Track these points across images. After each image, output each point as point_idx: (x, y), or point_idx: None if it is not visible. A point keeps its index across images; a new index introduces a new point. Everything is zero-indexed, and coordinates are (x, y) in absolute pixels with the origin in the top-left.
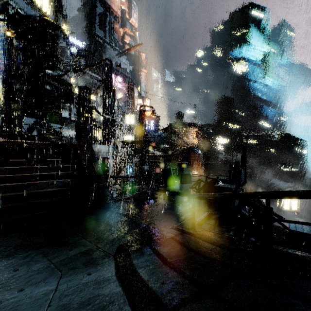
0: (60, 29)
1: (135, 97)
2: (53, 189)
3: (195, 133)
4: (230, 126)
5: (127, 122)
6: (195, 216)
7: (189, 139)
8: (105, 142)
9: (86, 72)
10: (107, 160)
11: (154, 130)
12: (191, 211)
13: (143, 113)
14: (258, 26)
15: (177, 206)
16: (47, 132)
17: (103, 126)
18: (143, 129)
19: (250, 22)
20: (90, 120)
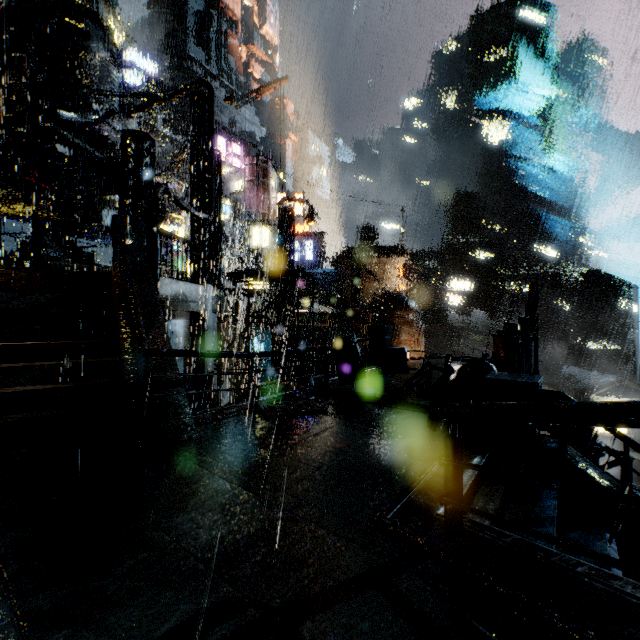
0: (94, 18)
1: (272, 190)
2: (15, 388)
3: (401, 268)
4: (474, 254)
5: (253, 243)
6: (461, 488)
7: (389, 282)
8: (195, 277)
9: (165, 135)
10: (201, 321)
11: (313, 264)
12: (445, 468)
13: (287, 217)
14: (534, 44)
15: (379, 437)
16: (57, 253)
17: (191, 240)
18: (287, 251)
19: (518, 33)
20: (152, 215)
